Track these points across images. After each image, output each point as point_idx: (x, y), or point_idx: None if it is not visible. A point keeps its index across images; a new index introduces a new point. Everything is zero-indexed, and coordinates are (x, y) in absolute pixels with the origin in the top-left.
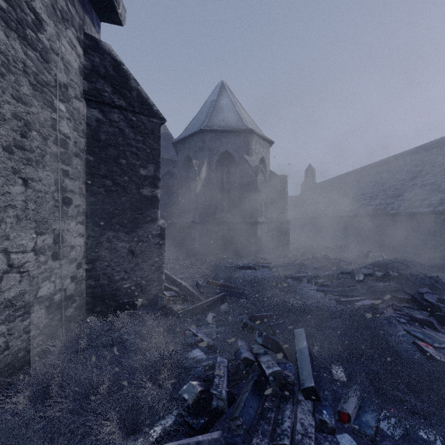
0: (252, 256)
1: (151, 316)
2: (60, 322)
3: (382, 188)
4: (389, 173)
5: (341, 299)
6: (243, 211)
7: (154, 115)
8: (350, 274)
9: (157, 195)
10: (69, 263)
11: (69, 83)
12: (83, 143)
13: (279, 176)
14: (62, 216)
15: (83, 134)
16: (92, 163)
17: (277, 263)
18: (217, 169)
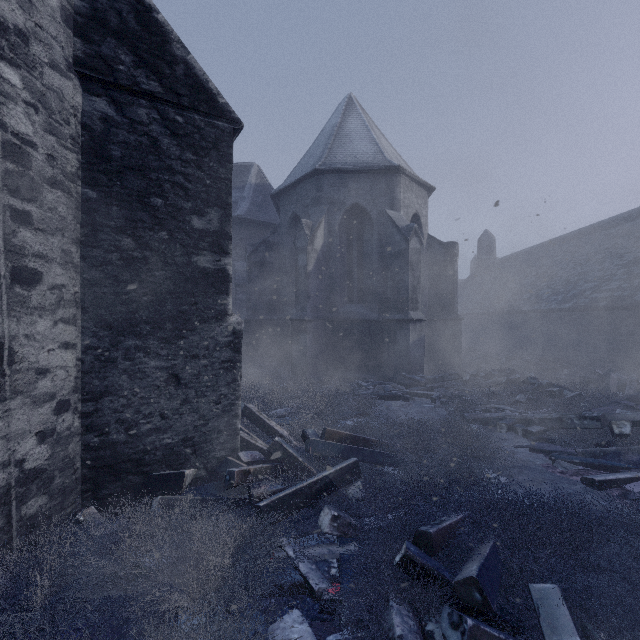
0: (400, 376)
1: (210, 506)
2: (6, 533)
3: (620, 261)
4: (632, 237)
5: (592, 475)
6: (383, 301)
7: (218, 114)
8: (601, 420)
9: (226, 267)
10: (34, 404)
11: (32, 30)
12: (74, 163)
13: (443, 245)
14: (12, 307)
15: (72, 144)
16: (93, 202)
17: (443, 390)
18: (341, 233)
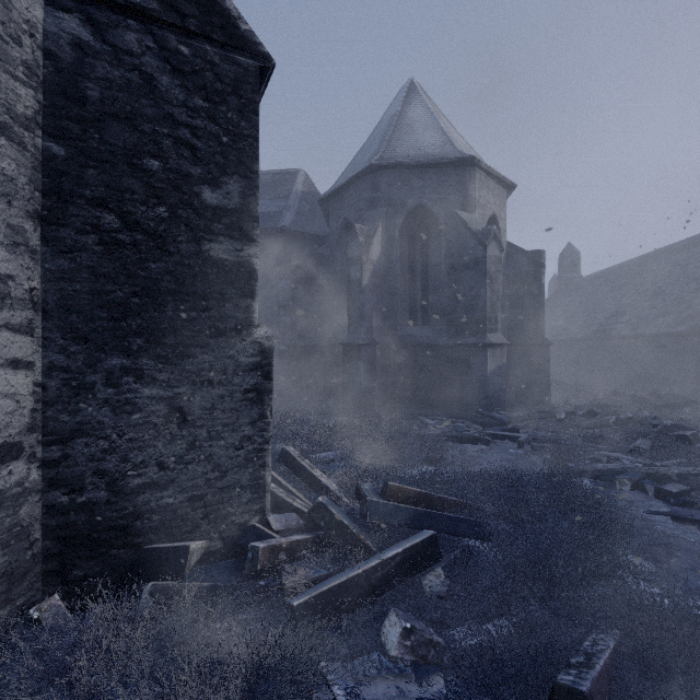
0: (475, 413)
1: (223, 598)
2: None
3: None
4: None
5: None
6: (453, 321)
7: (239, 45)
8: None
9: (250, 259)
10: None
11: None
12: (31, 103)
13: (527, 254)
14: None
15: (27, 76)
16: (60, 162)
17: (532, 431)
18: (402, 241)
